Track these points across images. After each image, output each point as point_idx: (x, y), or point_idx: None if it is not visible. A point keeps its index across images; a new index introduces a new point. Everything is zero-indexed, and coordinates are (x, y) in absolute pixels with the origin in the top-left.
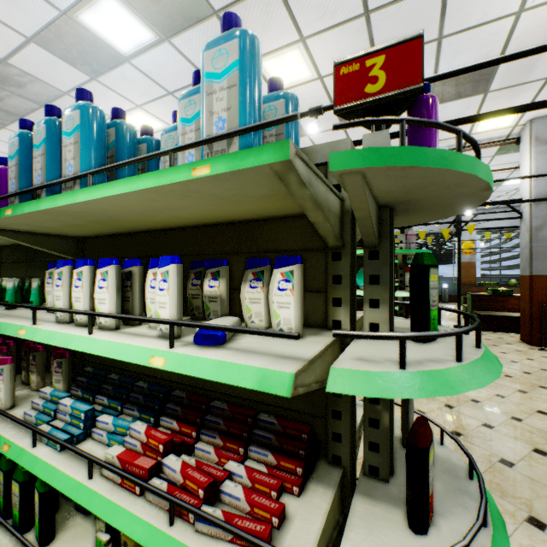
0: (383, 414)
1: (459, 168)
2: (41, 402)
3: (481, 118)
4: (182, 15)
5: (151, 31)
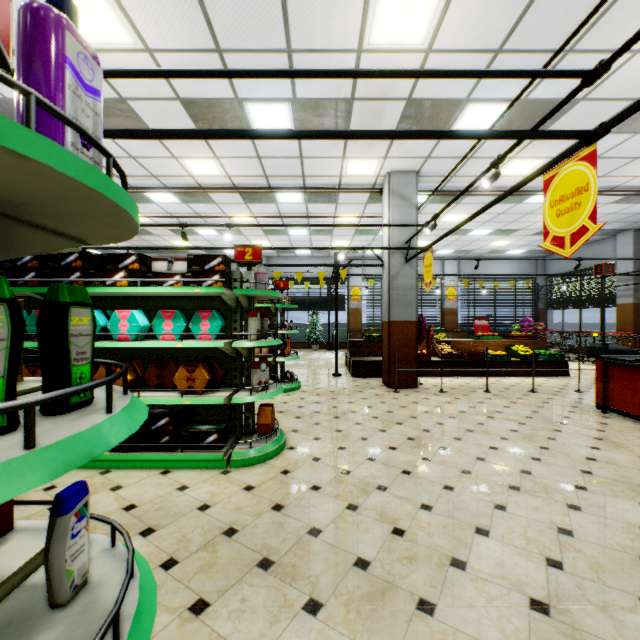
0: None
1: None
2: None
3: (288, 135)
4: None
5: None
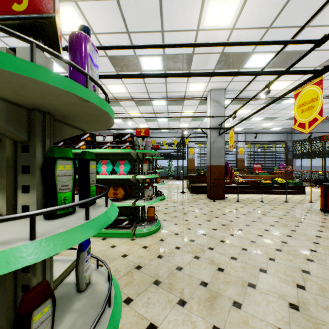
0: (32, 279)
1: (10, 69)
2: None
3: (167, 76)
4: None
5: None
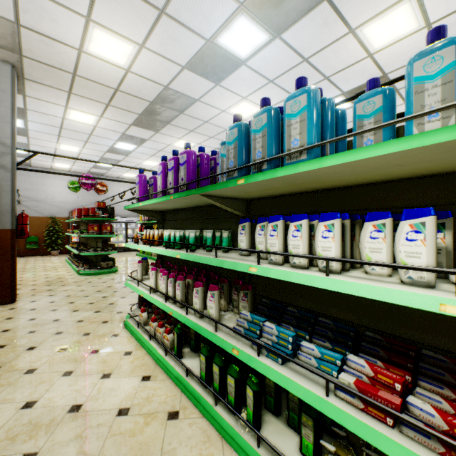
0: None
1: None
2: (245, 322)
3: None
4: (295, 11)
5: (267, 33)
